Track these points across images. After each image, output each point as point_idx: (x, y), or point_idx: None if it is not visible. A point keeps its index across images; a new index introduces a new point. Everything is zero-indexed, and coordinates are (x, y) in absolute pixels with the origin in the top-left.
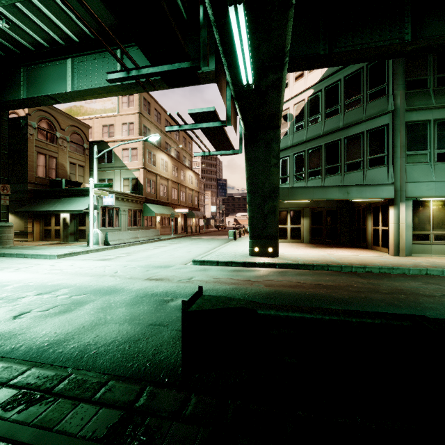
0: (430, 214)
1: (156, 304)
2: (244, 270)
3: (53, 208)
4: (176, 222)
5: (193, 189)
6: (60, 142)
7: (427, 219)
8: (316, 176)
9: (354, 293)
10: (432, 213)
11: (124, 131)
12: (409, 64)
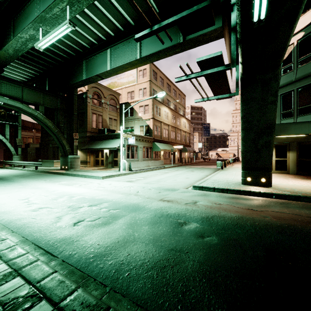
0: None
1: (172, 225)
2: (241, 197)
3: (100, 147)
4: (174, 155)
5: (186, 131)
6: (104, 106)
7: None
8: (307, 112)
9: None
10: None
11: (140, 94)
12: None
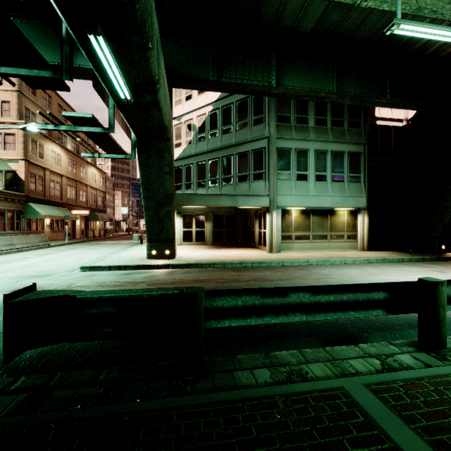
0: (292, 220)
1: None
2: (135, 272)
3: None
4: (74, 226)
5: (97, 188)
6: None
7: (291, 223)
8: (214, 184)
9: (220, 283)
10: (293, 219)
11: None
12: (279, 102)
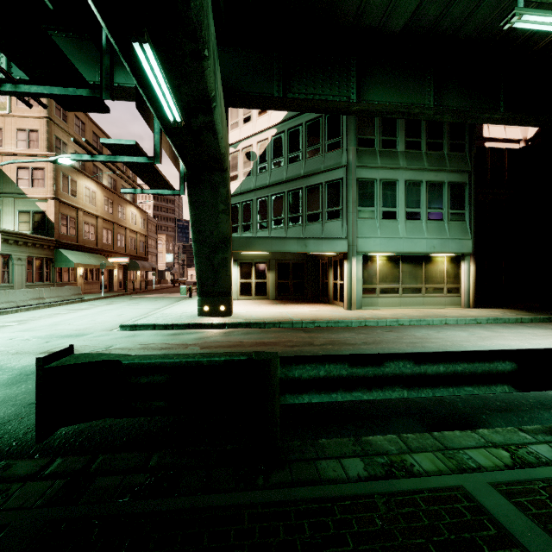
0: (376, 269)
1: None
2: (185, 332)
3: None
4: (111, 276)
5: (138, 231)
6: None
7: (375, 273)
8: (279, 225)
9: (289, 347)
10: (378, 268)
11: (21, 141)
12: (360, 122)
